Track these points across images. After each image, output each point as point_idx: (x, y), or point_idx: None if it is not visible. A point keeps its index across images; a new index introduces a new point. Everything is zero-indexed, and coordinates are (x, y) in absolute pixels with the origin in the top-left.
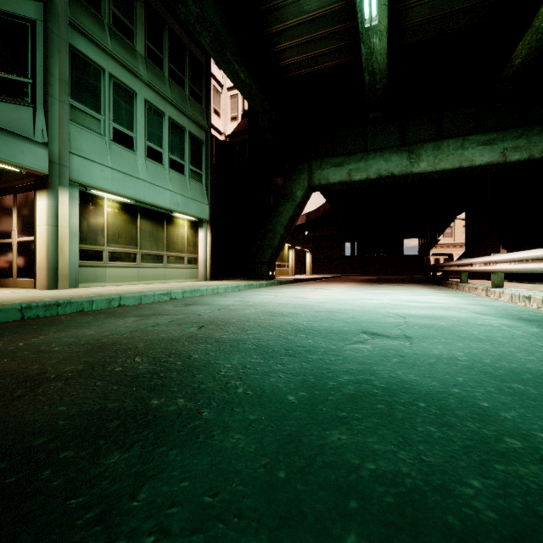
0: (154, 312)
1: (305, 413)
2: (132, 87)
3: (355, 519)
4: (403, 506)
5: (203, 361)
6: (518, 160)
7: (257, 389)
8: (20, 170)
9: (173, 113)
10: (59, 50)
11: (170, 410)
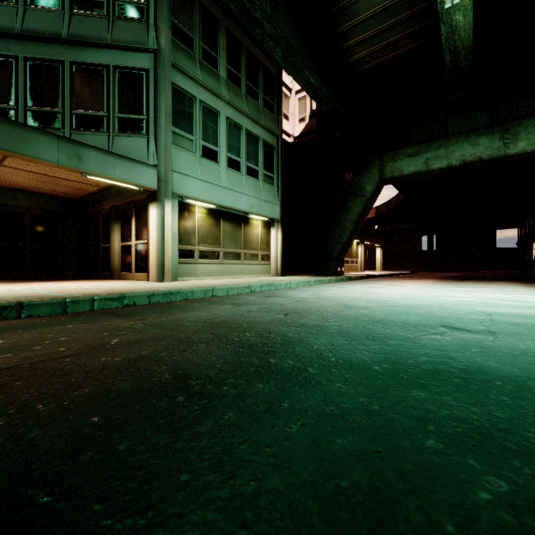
0: (243, 302)
1: (389, 378)
2: (216, 108)
3: (432, 434)
4: (471, 433)
5: (297, 338)
6: None
7: (346, 359)
8: (139, 188)
9: (249, 124)
10: (165, 89)
11: (285, 366)
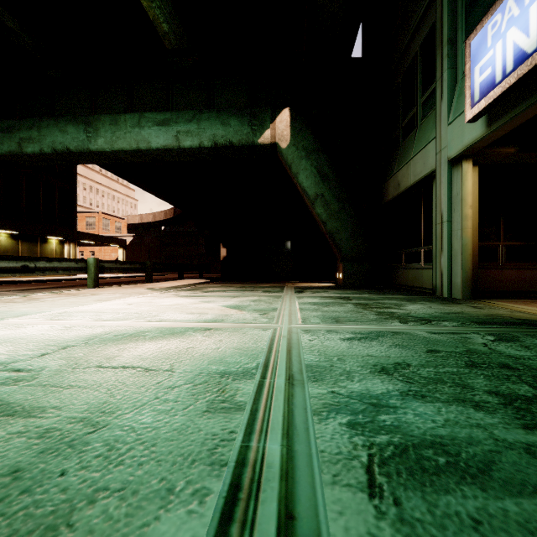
0: None
1: None
2: None
3: None
4: None
5: None
6: (192, 147)
7: None
8: None
9: None
10: None
11: None
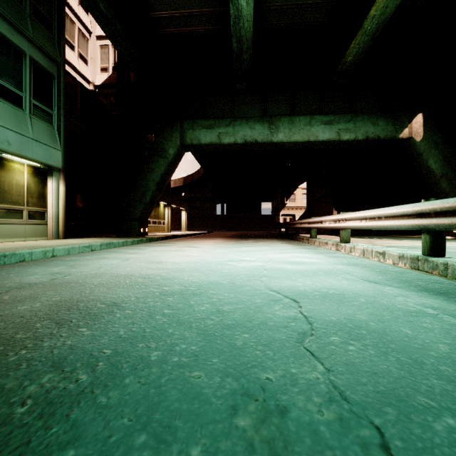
0: None
1: None
2: None
3: None
4: None
5: None
6: (348, 140)
7: None
8: None
9: (1, 25)
10: None
11: None
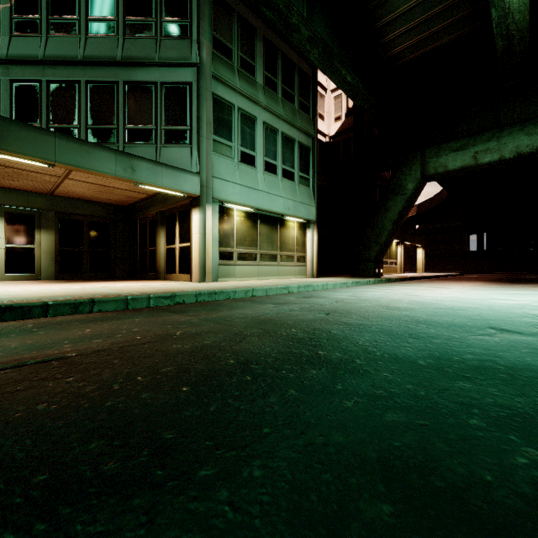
0: (284, 301)
1: (434, 371)
2: (254, 114)
3: (476, 415)
4: (513, 417)
5: (341, 335)
6: None
7: (391, 354)
8: (184, 194)
9: (285, 128)
10: (206, 99)
11: (333, 357)
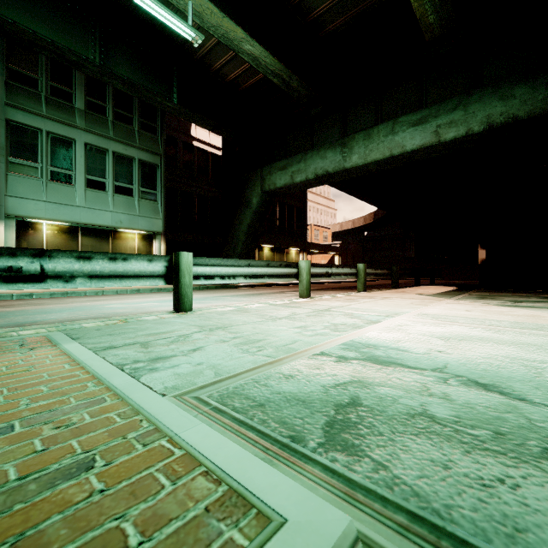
0: None
1: None
2: (71, 137)
3: None
4: None
5: None
6: (455, 138)
7: None
8: None
9: (119, 147)
10: None
11: None
